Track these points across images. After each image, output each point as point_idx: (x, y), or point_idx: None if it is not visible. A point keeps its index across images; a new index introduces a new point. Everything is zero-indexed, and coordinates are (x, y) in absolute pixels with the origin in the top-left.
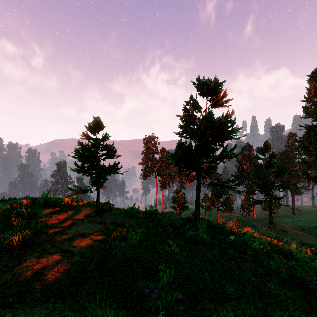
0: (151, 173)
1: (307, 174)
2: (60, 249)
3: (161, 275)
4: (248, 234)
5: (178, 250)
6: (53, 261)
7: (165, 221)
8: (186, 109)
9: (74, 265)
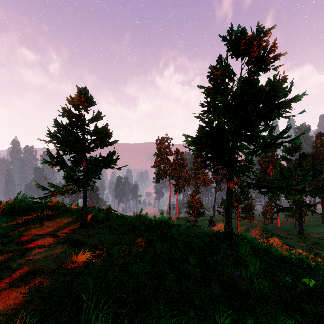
0: (165, 176)
1: None
2: None
3: None
4: None
5: None
6: None
7: (182, 240)
8: (213, 74)
9: None
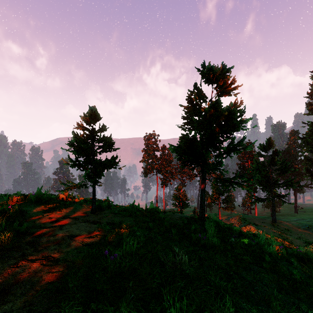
0: (152, 171)
1: (310, 171)
2: (42, 256)
3: (168, 310)
4: (263, 236)
5: (186, 260)
6: (30, 272)
7: (167, 220)
8: (190, 98)
9: (54, 278)
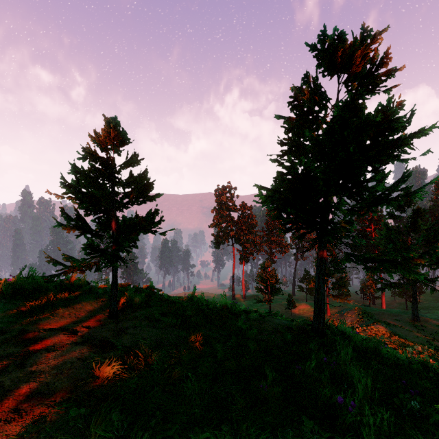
0: (227, 239)
1: None
2: None
3: None
4: None
5: None
6: None
7: (254, 337)
8: (297, 99)
9: None
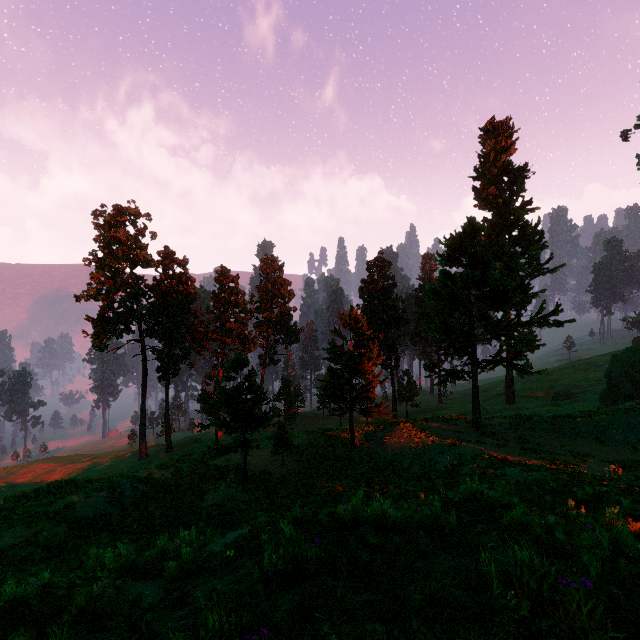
0: (127, 326)
1: (486, 317)
2: None
3: None
4: None
5: None
6: None
7: None
8: None
9: None
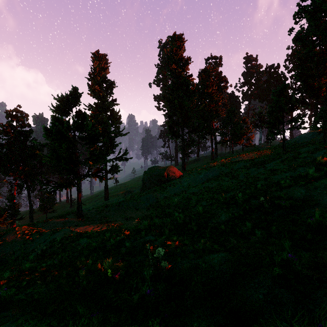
0: None
1: None
2: None
3: None
4: None
5: None
6: None
7: None
8: None
9: None
